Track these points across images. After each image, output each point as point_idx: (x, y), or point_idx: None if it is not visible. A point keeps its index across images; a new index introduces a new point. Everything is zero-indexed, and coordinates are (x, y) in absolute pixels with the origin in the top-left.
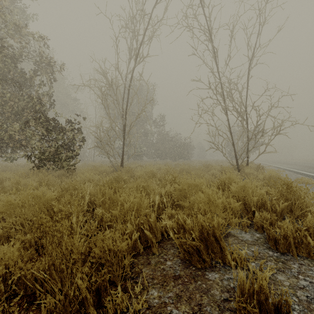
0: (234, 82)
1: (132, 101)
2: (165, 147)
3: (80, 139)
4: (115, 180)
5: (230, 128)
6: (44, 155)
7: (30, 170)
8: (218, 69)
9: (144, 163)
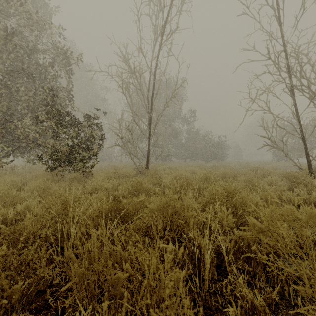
0: (301, 51)
1: (160, 97)
2: (196, 147)
3: (99, 137)
4: (134, 190)
5: (299, 115)
6: (57, 155)
7: (45, 173)
8: (281, 31)
9: (173, 164)
